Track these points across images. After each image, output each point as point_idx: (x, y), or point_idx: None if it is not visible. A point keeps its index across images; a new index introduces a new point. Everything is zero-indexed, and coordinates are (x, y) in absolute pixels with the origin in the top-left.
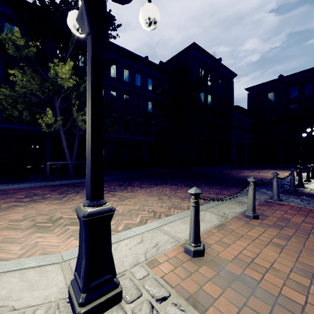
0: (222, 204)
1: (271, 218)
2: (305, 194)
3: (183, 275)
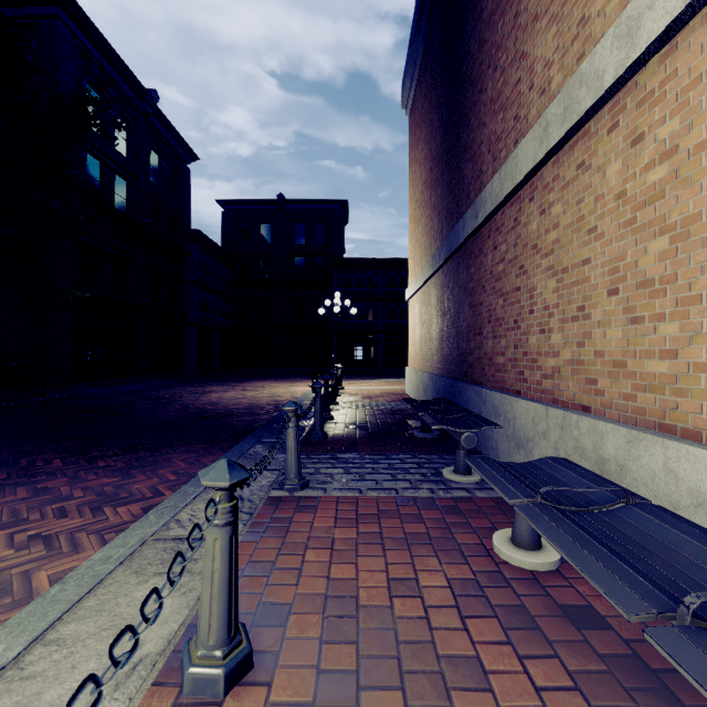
0: (80, 604)
1: (297, 617)
2: (342, 442)
3: None
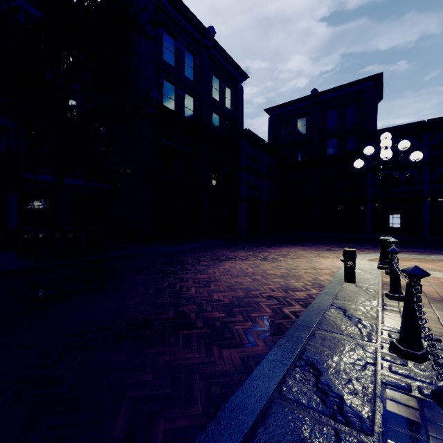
0: None
1: None
2: None
3: None
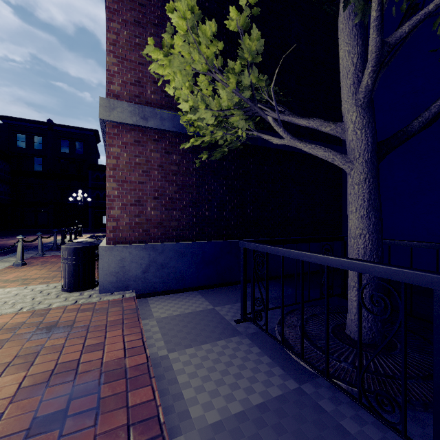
0: None
1: (36, 263)
2: None
3: None
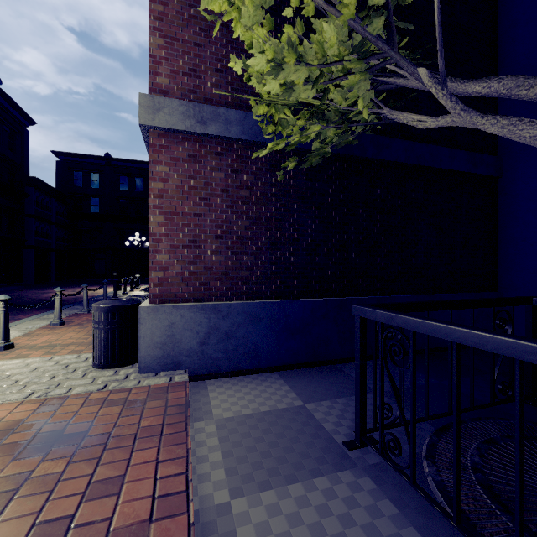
0: (21, 323)
1: (77, 322)
2: None
3: (0, 357)
